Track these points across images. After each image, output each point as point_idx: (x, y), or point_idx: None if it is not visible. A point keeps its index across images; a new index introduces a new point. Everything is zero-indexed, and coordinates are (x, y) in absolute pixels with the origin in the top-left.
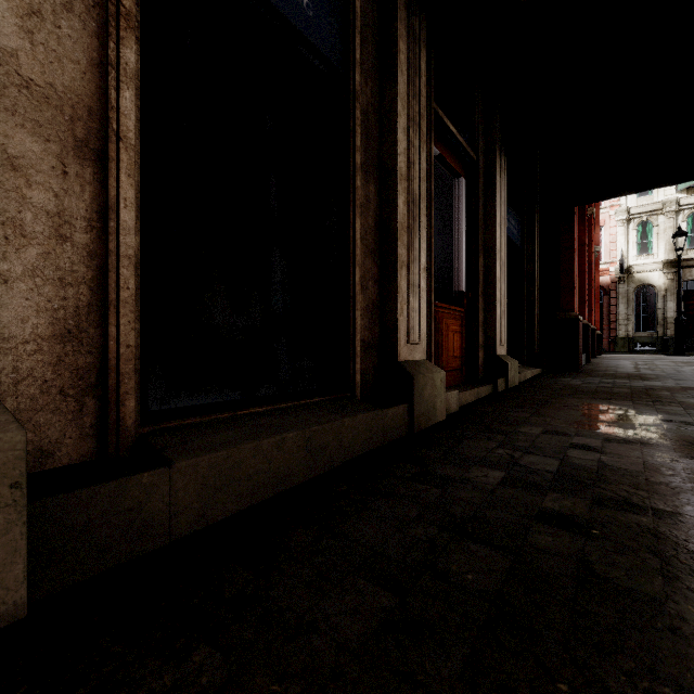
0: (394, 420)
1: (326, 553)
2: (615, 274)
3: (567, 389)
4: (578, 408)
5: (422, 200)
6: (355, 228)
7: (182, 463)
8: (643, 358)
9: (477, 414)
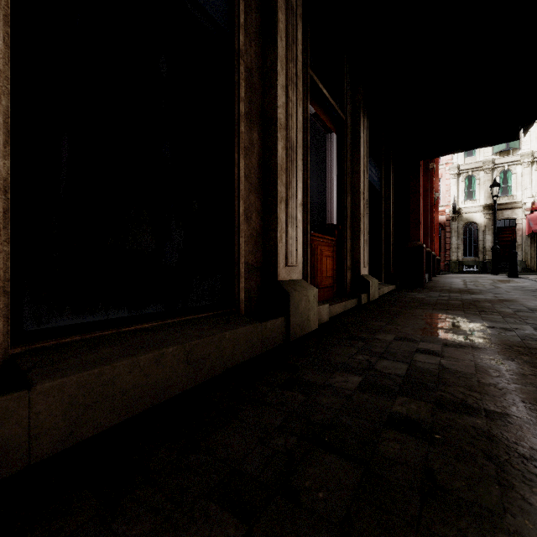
0: (272, 331)
1: (185, 472)
2: (449, 214)
3: (415, 302)
4: (423, 317)
5: (299, 147)
6: (239, 167)
7: (45, 385)
8: (470, 277)
9: (344, 324)
